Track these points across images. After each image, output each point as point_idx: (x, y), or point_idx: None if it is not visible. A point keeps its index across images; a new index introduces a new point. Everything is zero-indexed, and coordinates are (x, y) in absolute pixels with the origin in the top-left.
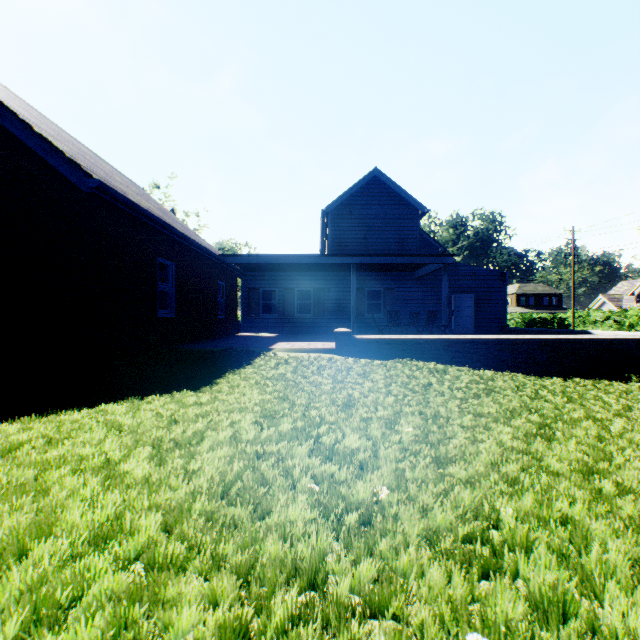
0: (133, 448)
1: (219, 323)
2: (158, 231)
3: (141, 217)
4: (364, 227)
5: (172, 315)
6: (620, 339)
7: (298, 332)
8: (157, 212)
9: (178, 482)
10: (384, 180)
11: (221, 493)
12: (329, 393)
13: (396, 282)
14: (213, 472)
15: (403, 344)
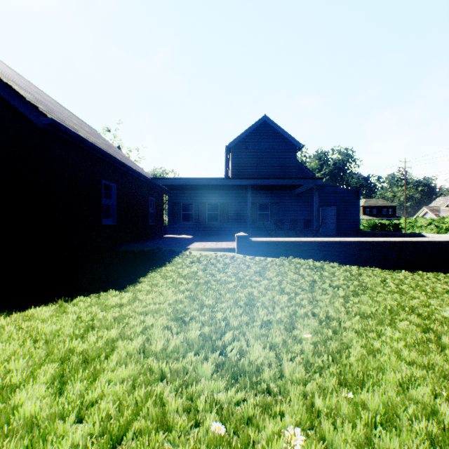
0: (38, 366)
1: (150, 228)
2: (102, 160)
3: (88, 149)
4: (256, 158)
5: (114, 223)
6: None
7: (208, 234)
8: (102, 146)
9: (65, 427)
10: (271, 124)
11: (113, 440)
12: (232, 292)
13: (280, 198)
14: (110, 406)
15: (287, 245)
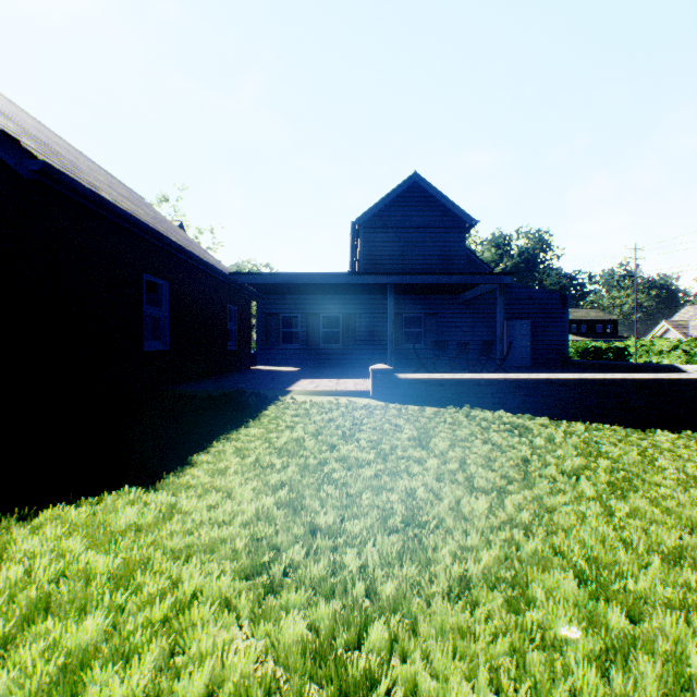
0: None
1: (229, 355)
2: (144, 240)
3: (117, 220)
4: (401, 242)
5: (165, 347)
6: None
7: (324, 365)
8: (146, 217)
9: None
10: (425, 187)
11: None
12: (374, 489)
13: (439, 306)
14: None
15: (458, 385)
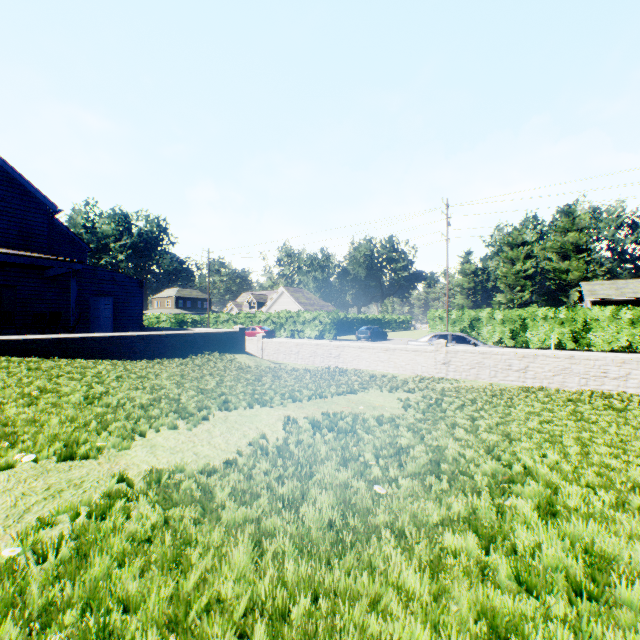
0: None
1: None
2: None
3: None
4: None
5: None
6: (190, 333)
7: None
8: None
9: None
10: (0, 162)
11: None
12: None
13: (19, 279)
14: None
15: (7, 344)
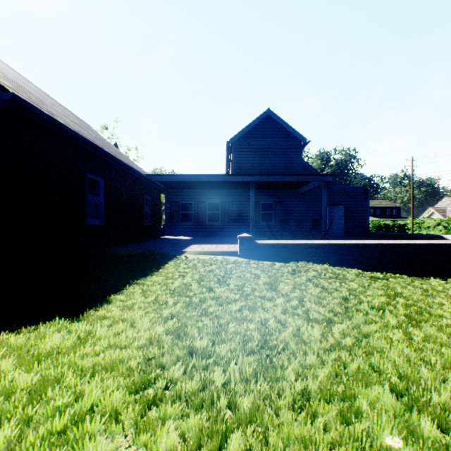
0: None
1: (146, 229)
2: (87, 151)
3: (67, 136)
4: (259, 155)
5: (101, 223)
6: None
7: (209, 235)
8: (89, 136)
9: None
10: (275, 118)
11: None
12: (238, 320)
13: (284, 197)
14: None
15: (297, 248)
